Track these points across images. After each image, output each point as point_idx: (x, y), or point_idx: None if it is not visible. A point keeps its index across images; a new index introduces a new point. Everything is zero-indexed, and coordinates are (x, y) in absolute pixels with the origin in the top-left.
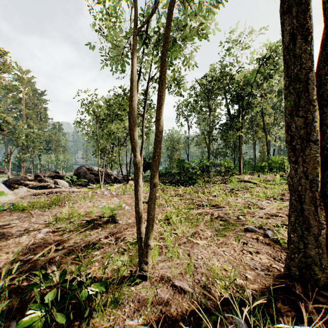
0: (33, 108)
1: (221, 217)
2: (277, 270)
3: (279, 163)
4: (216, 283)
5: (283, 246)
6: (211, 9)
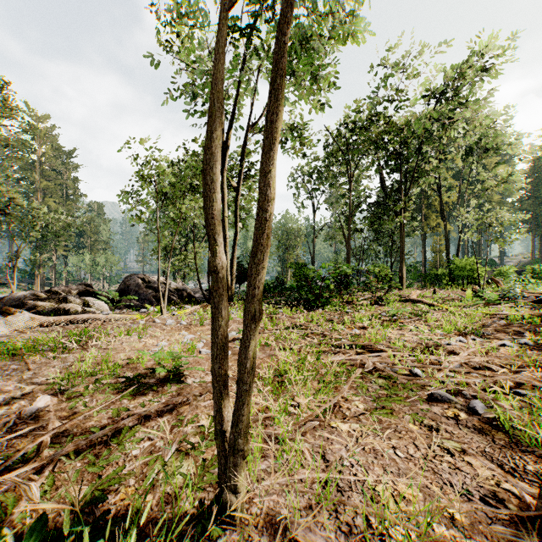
0: (55, 179)
1: (378, 369)
2: (515, 497)
3: (468, 269)
4: (388, 536)
5: (512, 436)
6: (354, 6)
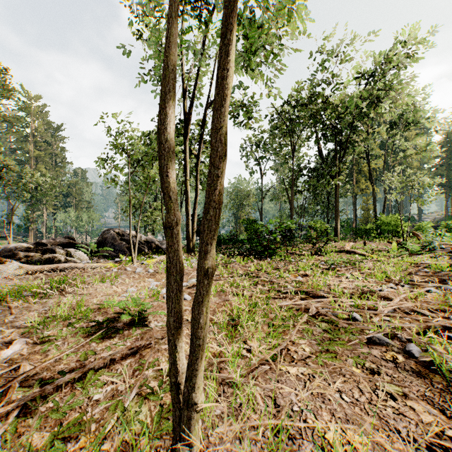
0: (46, 149)
1: (321, 313)
2: None
3: (392, 224)
4: None
5: (448, 380)
6: None
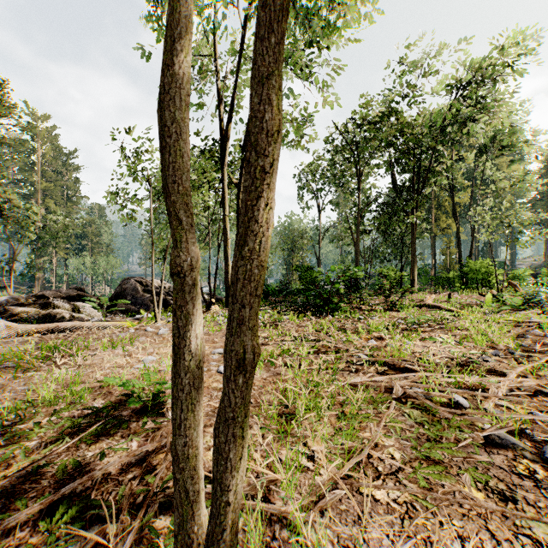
0: (55, 180)
1: (408, 395)
2: None
3: (482, 272)
4: None
5: None
6: None
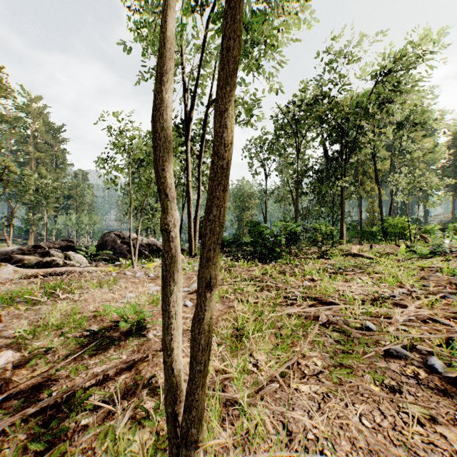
0: (46, 150)
1: (331, 322)
2: None
3: (399, 227)
4: None
5: None
6: None
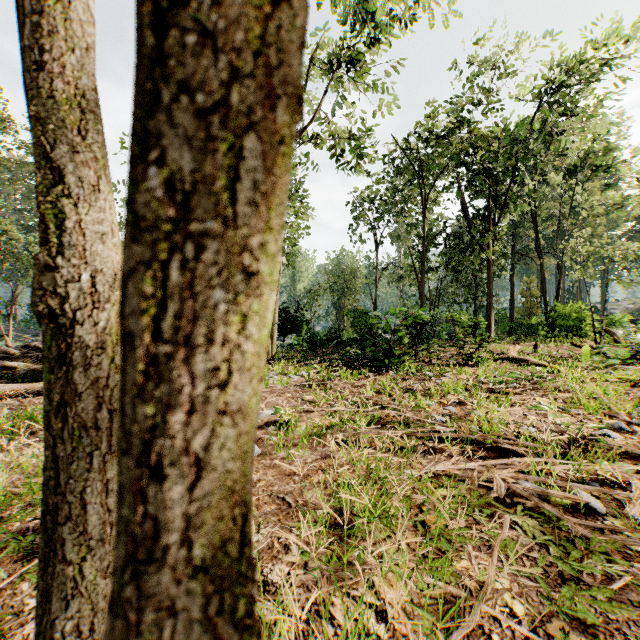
0: None
1: (513, 491)
2: None
3: (573, 318)
4: None
5: None
6: None
